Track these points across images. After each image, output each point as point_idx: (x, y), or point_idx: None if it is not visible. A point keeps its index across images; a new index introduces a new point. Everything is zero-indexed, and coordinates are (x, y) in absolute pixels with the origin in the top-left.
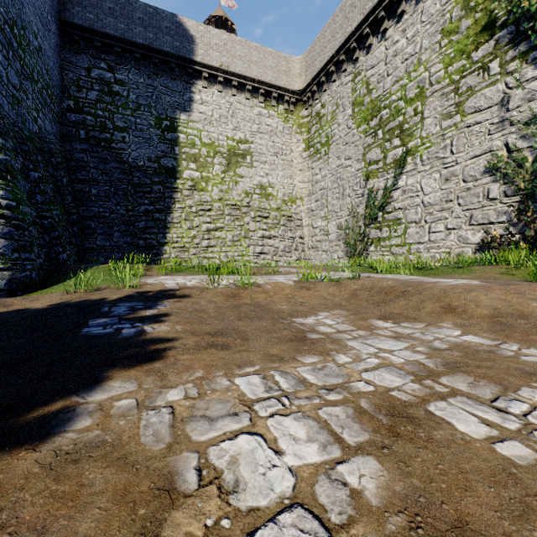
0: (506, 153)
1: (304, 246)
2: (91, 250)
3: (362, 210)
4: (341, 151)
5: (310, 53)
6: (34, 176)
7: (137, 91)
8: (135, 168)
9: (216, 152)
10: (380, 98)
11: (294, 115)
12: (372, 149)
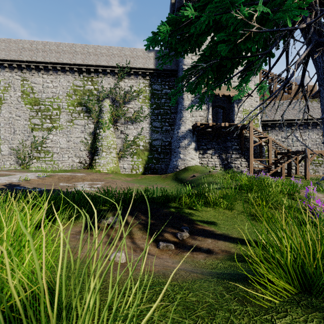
0: (84, 139)
1: None
2: None
3: (29, 143)
4: (12, 110)
5: None
6: None
7: None
8: None
9: None
10: (40, 99)
11: None
12: (35, 118)
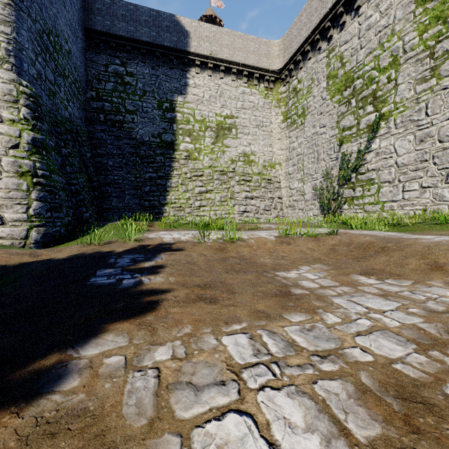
0: None
1: (282, 205)
2: (108, 210)
3: (336, 172)
4: (316, 120)
5: (287, 36)
6: (65, 152)
7: (143, 80)
8: (142, 143)
9: (206, 127)
10: (353, 70)
11: (274, 91)
12: (346, 117)
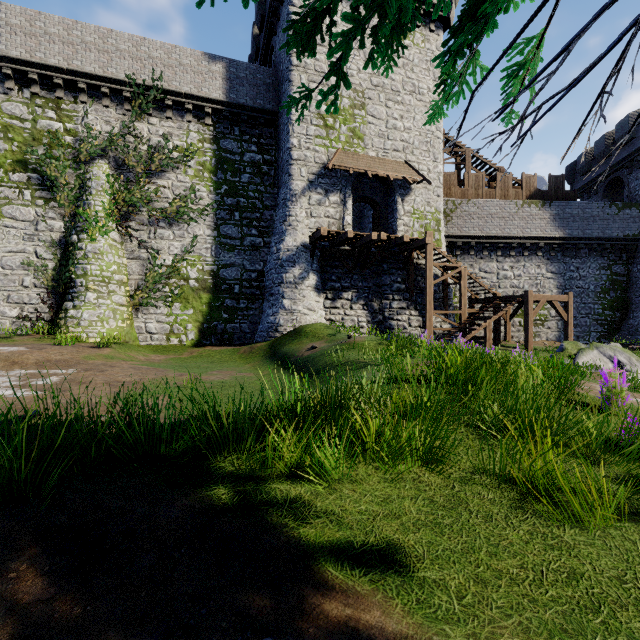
0: (36, 258)
1: None
2: None
3: None
4: None
5: None
6: None
7: None
8: None
9: None
10: None
11: None
12: None
